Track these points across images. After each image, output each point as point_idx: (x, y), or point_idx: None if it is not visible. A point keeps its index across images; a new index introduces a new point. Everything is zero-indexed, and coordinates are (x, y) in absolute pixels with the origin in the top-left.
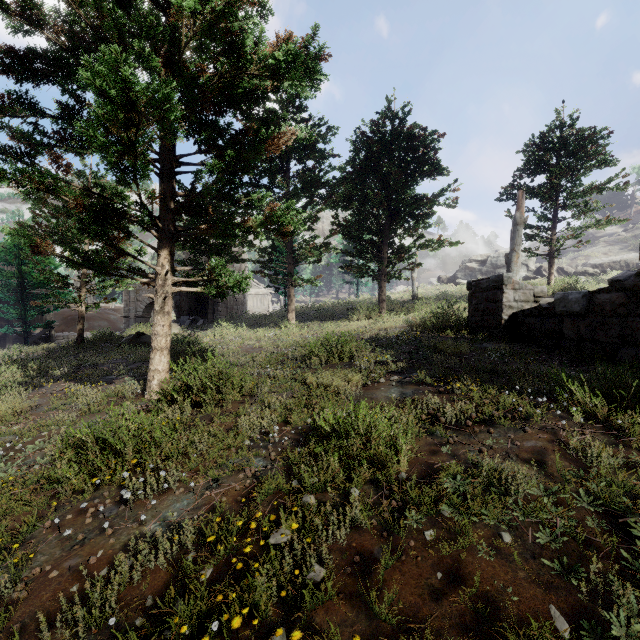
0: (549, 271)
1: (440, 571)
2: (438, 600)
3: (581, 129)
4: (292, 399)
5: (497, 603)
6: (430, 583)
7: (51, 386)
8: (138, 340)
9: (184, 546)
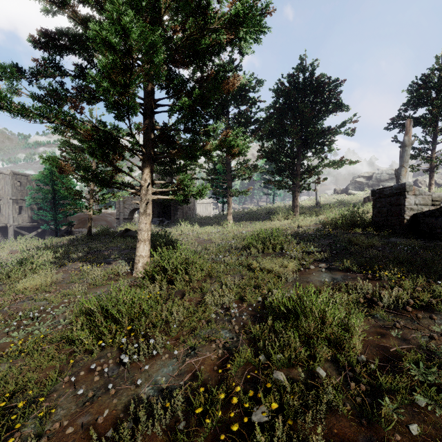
0: (429, 182)
1: None
2: None
3: None
4: (242, 280)
5: None
6: None
7: (71, 265)
8: (126, 234)
9: (175, 413)
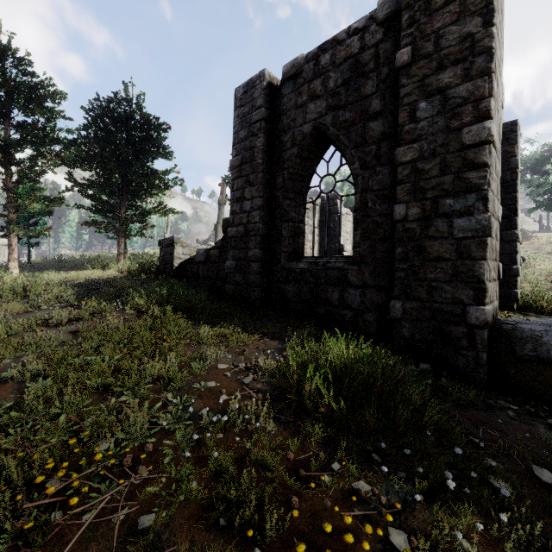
0: None
1: None
2: None
3: None
4: None
5: None
6: None
7: None
8: None
9: None
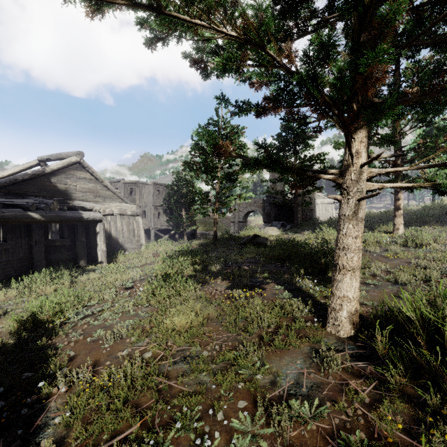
0: None
1: None
2: None
3: None
4: None
5: None
6: None
7: (213, 283)
8: (254, 241)
9: None
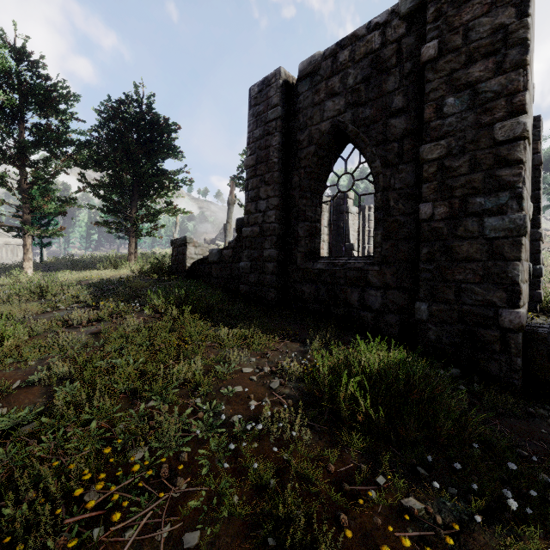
0: None
1: None
2: None
3: None
4: None
5: None
6: None
7: None
8: None
9: None
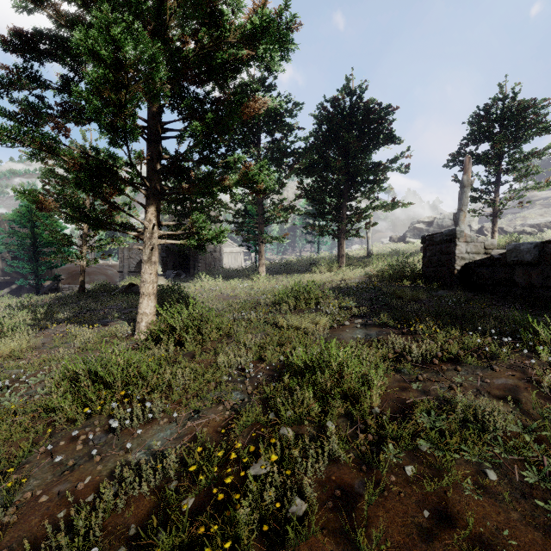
0: (492, 229)
1: (426, 509)
2: (428, 541)
3: (523, 100)
4: (265, 339)
5: (494, 547)
6: (417, 522)
7: (55, 328)
8: (130, 290)
9: (167, 475)
